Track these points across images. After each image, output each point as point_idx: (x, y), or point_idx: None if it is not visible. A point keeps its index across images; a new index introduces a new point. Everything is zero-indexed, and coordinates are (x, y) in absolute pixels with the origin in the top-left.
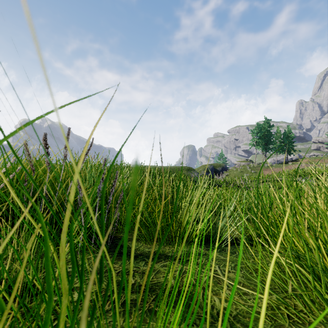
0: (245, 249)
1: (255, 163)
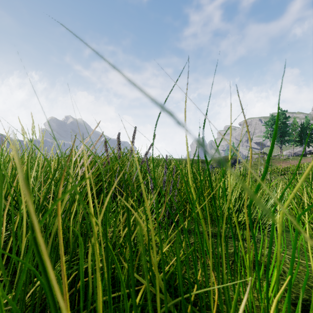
0: (287, 234)
1: None
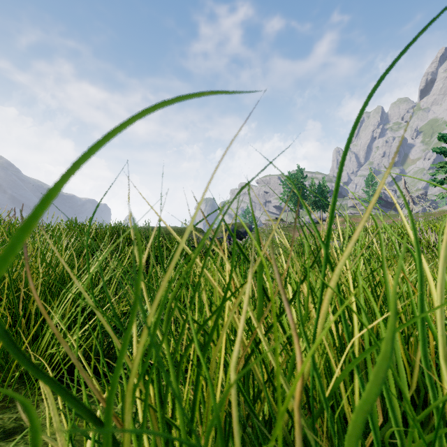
0: None
1: (286, 222)
